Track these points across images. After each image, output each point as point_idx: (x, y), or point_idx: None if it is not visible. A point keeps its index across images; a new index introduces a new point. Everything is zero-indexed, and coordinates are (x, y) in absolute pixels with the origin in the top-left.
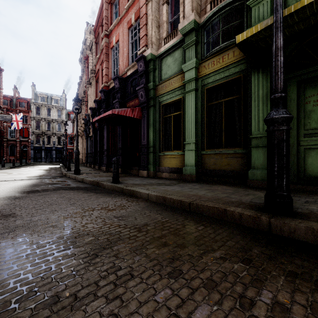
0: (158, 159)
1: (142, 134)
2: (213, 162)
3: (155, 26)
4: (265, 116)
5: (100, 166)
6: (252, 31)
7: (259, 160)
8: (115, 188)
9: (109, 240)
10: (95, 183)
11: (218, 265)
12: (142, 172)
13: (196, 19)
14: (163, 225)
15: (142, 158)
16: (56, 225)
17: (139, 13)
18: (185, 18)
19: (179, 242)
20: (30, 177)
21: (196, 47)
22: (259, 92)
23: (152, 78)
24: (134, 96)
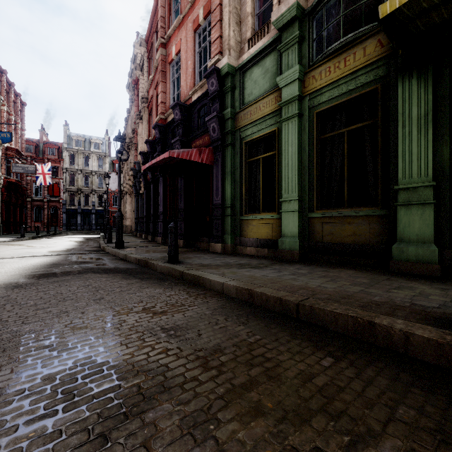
0: (238, 226)
1: (215, 188)
2: (328, 230)
3: (235, 22)
4: (422, 152)
5: (154, 236)
6: None
7: (411, 228)
8: (171, 271)
9: (141, 390)
10: (142, 262)
11: None
12: (214, 246)
13: (300, 1)
14: (252, 353)
15: (214, 224)
16: (54, 346)
17: (211, 6)
18: (282, 2)
19: (289, 404)
20: (53, 252)
21: (300, 47)
22: (412, 111)
23: (230, 102)
24: (203, 131)
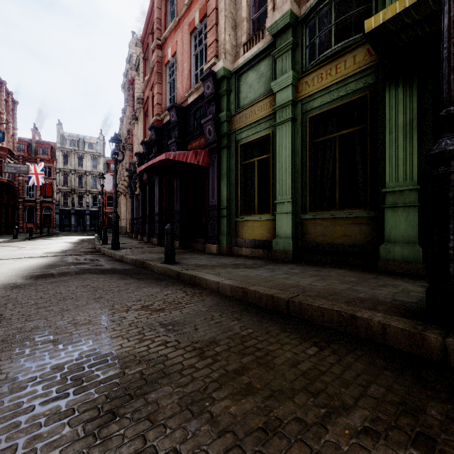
0: (234, 227)
1: (211, 190)
2: (320, 231)
3: (230, 27)
4: (408, 157)
5: (149, 238)
6: (395, 9)
7: (397, 229)
8: (167, 271)
9: (143, 376)
10: (139, 263)
11: (364, 453)
12: (210, 247)
13: (293, 9)
14: (244, 344)
15: (210, 225)
16: (59, 340)
17: (206, 9)
18: (276, 9)
19: (275, 385)
20: (48, 253)
21: (293, 53)
22: (398, 118)
23: (226, 105)
24: (199, 133)
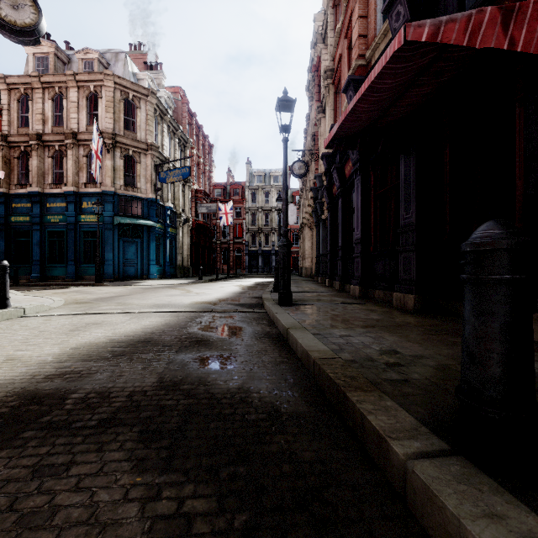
0: None
1: None
2: None
3: None
4: None
5: (343, 283)
6: None
7: None
8: None
9: None
10: (324, 380)
11: None
12: None
13: None
14: None
15: None
16: None
17: None
18: None
19: None
20: (193, 305)
21: None
22: None
23: None
24: None
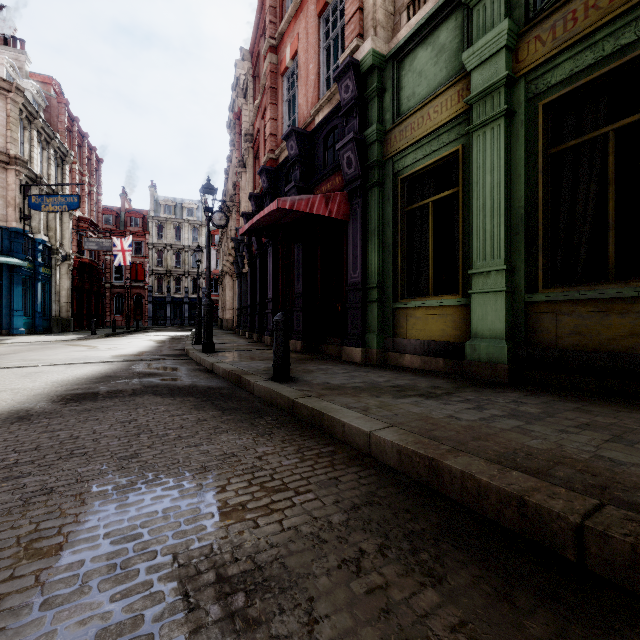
0: (390, 319)
1: (351, 258)
2: (570, 326)
3: None
4: None
5: (260, 335)
6: None
7: None
8: (274, 396)
9: None
10: (233, 377)
11: None
12: (350, 351)
13: None
14: None
15: (350, 316)
16: None
17: None
18: None
19: None
20: (117, 357)
21: None
22: None
23: (376, 114)
24: (332, 168)
